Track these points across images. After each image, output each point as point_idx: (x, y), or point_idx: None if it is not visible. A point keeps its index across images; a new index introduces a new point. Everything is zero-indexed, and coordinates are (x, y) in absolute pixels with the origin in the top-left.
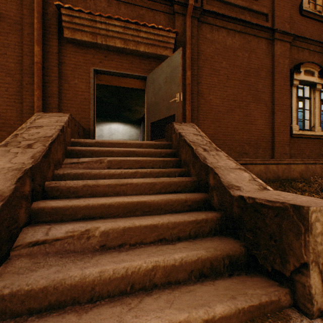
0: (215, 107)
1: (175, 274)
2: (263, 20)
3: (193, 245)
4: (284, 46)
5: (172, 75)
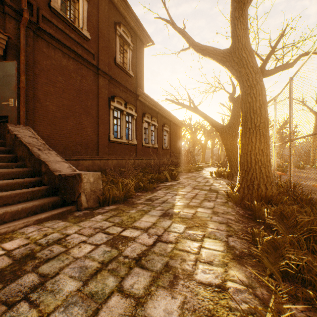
0: (52, 112)
1: (19, 215)
2: (92, 57)
3: (30, 202)
4: (105, 81)
5: (6, 80)
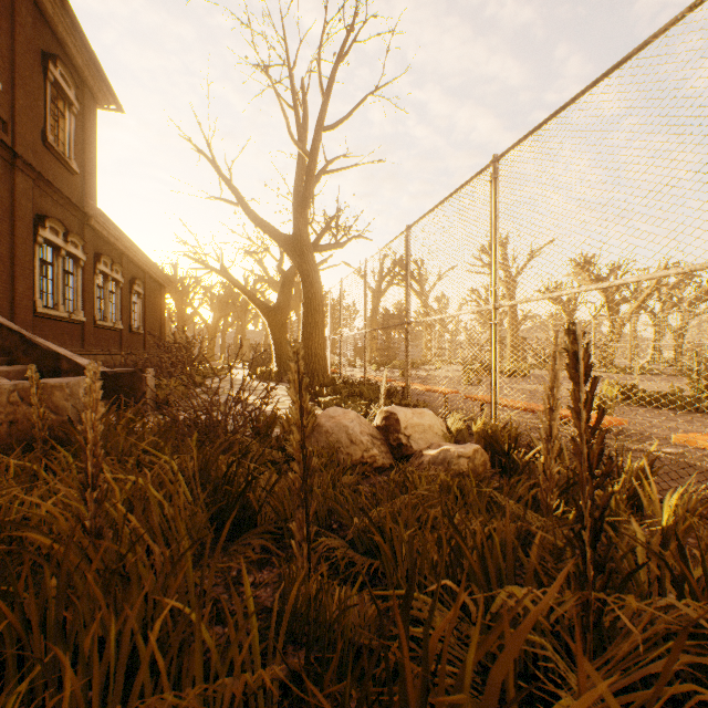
0: None
1: None
2: (1, 127)
3: None
4: (29, 182)
5: None
